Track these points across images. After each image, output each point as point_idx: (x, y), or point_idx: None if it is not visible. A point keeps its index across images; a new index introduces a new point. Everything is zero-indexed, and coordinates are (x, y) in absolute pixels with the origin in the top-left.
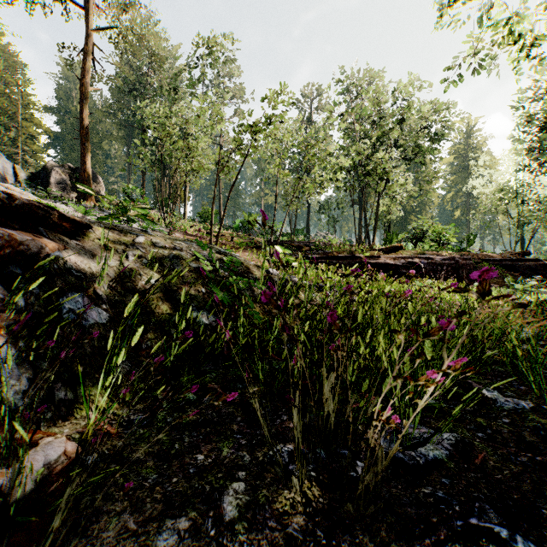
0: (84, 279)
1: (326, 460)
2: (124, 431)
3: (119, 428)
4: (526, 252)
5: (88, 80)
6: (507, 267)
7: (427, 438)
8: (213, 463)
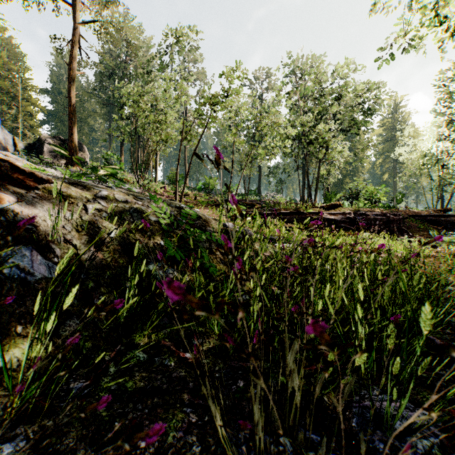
0: (35, 232)
1: (293, 454)
2: (59, 403)
3: (54, 400)
4: (446, 209)
5: (75, 65)
6: (431, 221)
7: (418, 427)
8: (155, 454)
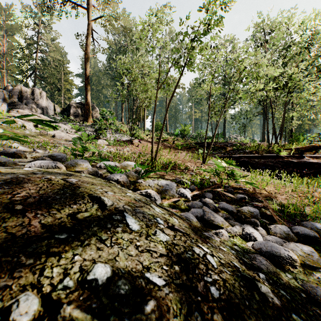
0: None
1: None
2: None
3: None
4: None
5: (89, 51)
6: None
7: None
8: None
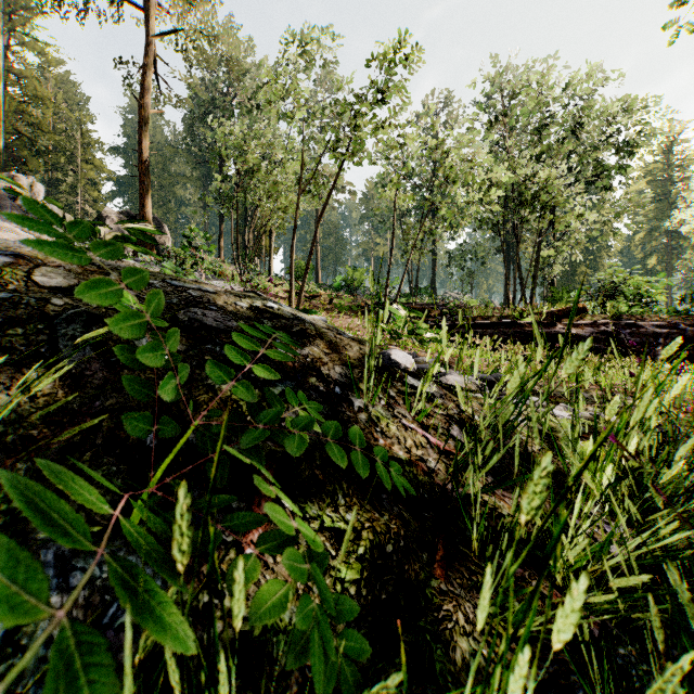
0: None
1: None
2: None
3: None
4: None
5: (148, 101)
6: None
7: None
8: None
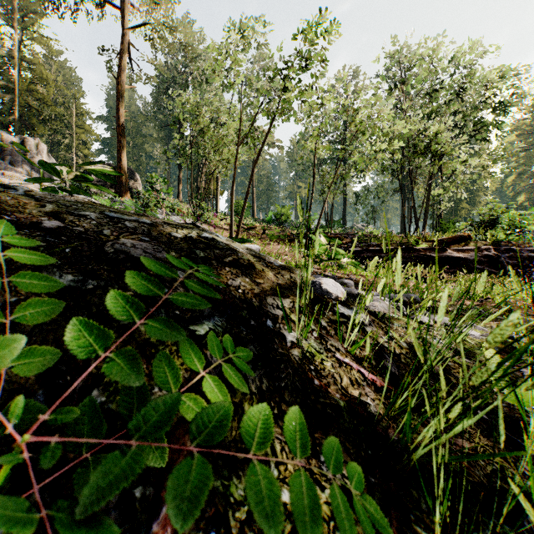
0: None
1: None
2: None
3: None
4: None
5: (124, 79)
6: None
7: None
8: None
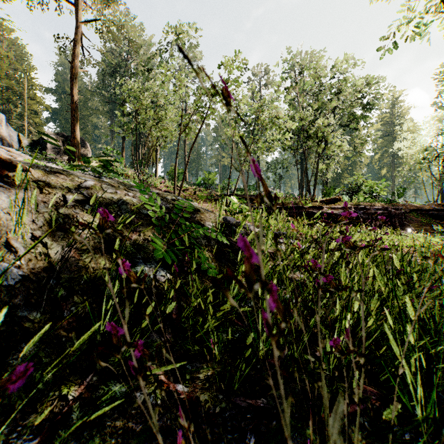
0: None
1: None
2: None
3: None
4: None
5: (77, 63)
6: (433, 216)
7: None
8: None
